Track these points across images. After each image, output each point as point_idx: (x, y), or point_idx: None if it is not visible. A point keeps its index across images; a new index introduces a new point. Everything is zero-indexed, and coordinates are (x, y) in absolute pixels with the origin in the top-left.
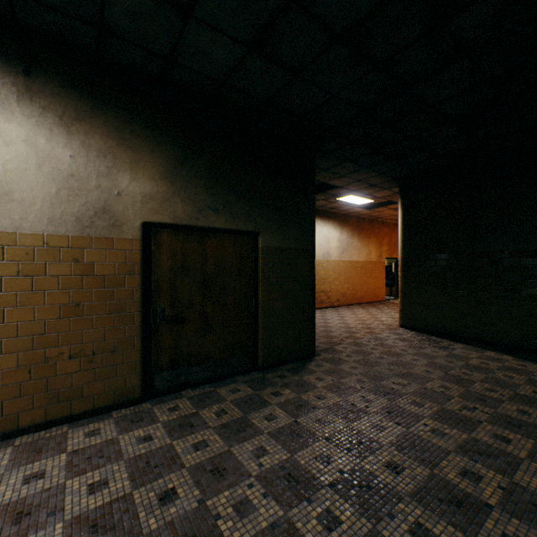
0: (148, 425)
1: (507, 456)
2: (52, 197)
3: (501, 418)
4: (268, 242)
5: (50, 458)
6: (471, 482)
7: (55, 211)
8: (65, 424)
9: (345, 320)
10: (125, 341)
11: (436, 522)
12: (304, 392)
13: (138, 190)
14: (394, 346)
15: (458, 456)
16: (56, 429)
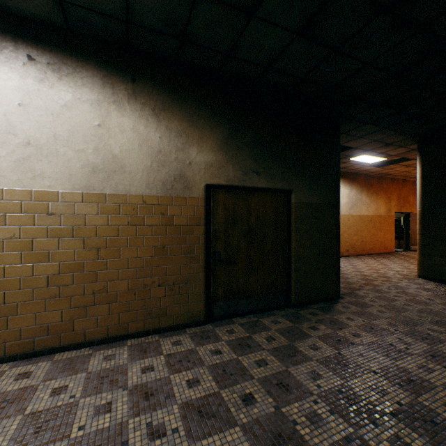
0: (215, 342)
1: None
2: (148, 168)
3: None
4: (299, 199)
5: (154, 357)
6: None
7: (150, 178)
8: (155, 334)
9: (358, 269)
10: (194, 276)
11: None
12: (339, 329)
13: (202, 160)
14: (418, 294)
15: None
16: (151, 337)
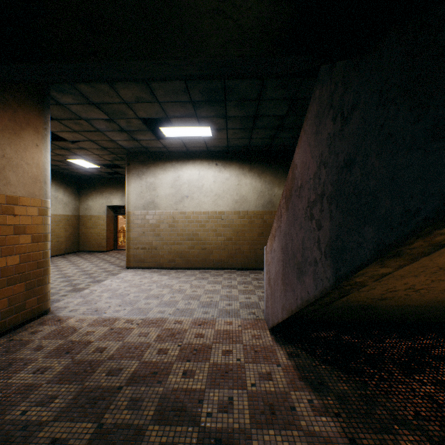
0: None
1: None
2: (256, 199)
3: None
4: None
5: (258, 274)
6: None
7: (257, 203)
8: (259, 270)
9: None
10: None
11: None
12: None
13: (280, 193)
14: None
15: None
16: (257, 270)
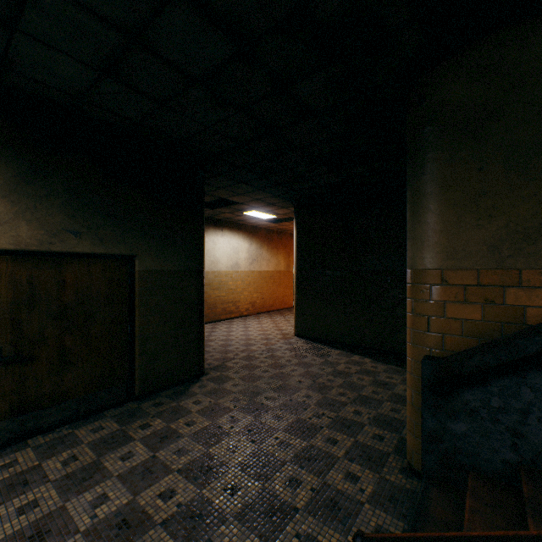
0: None
1: (329, 458)
2: None
3: (339, 421)
4: (146, 266)
5: None
6: (292, 489)
7: None
8: None
9: (248, 332)
10: None
11: (247, 537)
12: (176, 419)
13: None
14: (282, 357)
15: (291, 465)
16: None
